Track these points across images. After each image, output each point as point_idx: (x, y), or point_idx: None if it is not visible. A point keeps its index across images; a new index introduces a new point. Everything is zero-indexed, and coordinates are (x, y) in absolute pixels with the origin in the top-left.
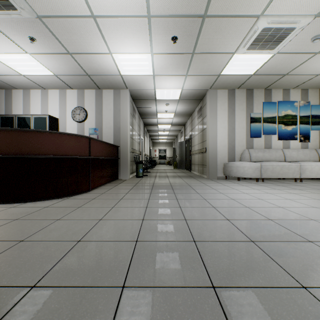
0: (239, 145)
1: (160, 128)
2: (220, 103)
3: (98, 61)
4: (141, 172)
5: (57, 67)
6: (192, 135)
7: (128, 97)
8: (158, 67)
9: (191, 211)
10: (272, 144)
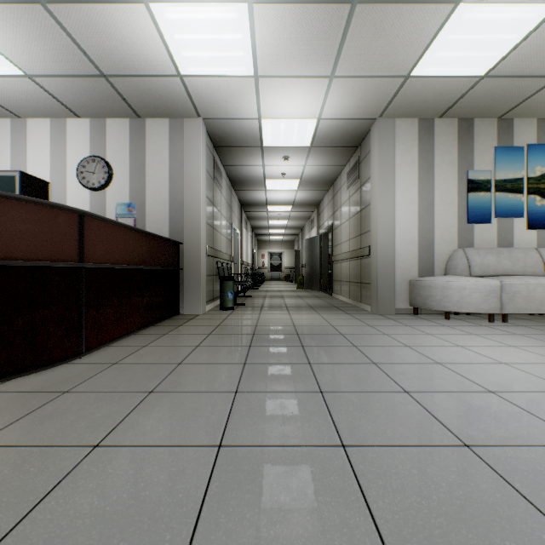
0: (442, 240)
1: (271, 213)
2: (401, 148)
3: (118, 29)
4: (231, 299)
5: (24, 51)
6: (335, 223)
7: (201, 135)
8: (267, 50)
9: (398, 485)
10: (514, 238)
